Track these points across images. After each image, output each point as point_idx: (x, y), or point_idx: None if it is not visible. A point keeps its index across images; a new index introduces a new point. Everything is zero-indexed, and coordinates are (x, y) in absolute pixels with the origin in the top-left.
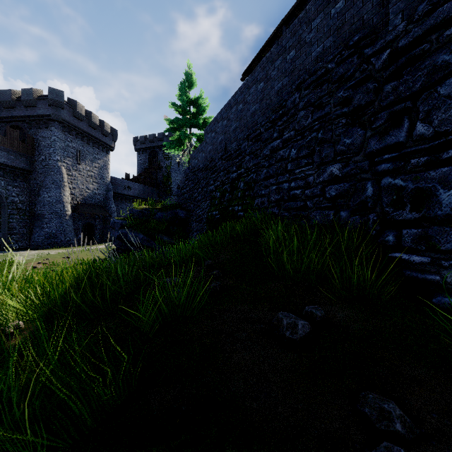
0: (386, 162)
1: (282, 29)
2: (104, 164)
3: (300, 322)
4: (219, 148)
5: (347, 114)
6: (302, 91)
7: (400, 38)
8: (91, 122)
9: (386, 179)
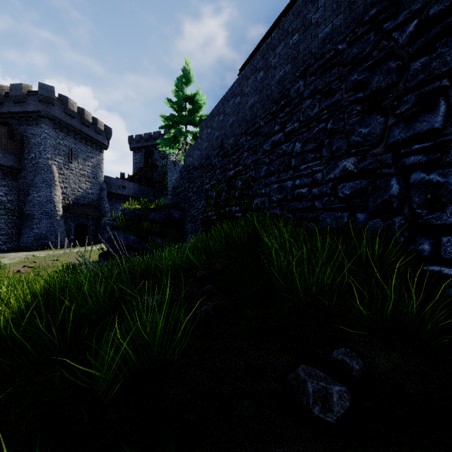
0: (416, 154)
1: (281, 21)
2: (97, 162)
3: (335, 389)
4: (216, 145)
5: (363, 100)
6: (307, 78)
7: (431, 5)
8: (84, 119)
9: (417, 174)
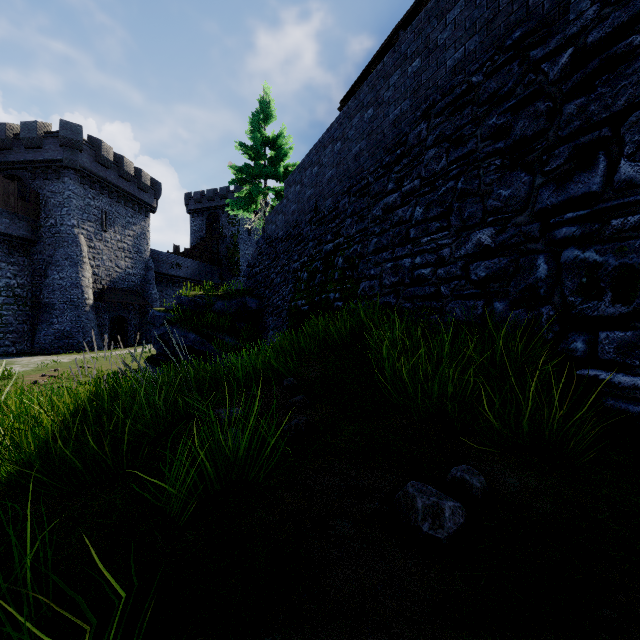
0: (569, 225)
1: (398, 35)
2: (141, 231)
3: (447, 504)
4: (307, 208)
5: (504, 152)
6: (432, 119)
7: (590, 30)
8: (123, 171)
9: (570, 250)
